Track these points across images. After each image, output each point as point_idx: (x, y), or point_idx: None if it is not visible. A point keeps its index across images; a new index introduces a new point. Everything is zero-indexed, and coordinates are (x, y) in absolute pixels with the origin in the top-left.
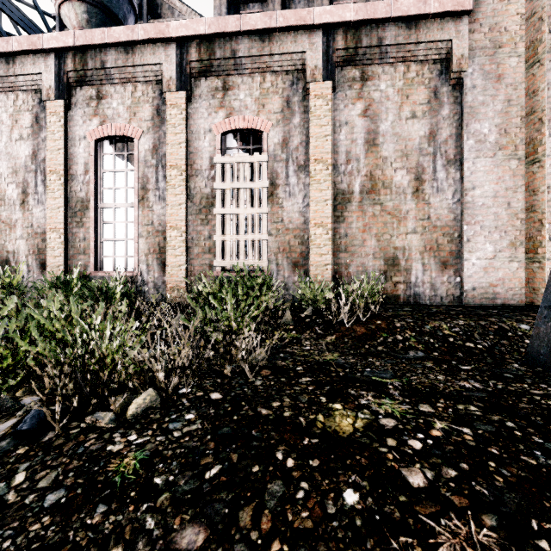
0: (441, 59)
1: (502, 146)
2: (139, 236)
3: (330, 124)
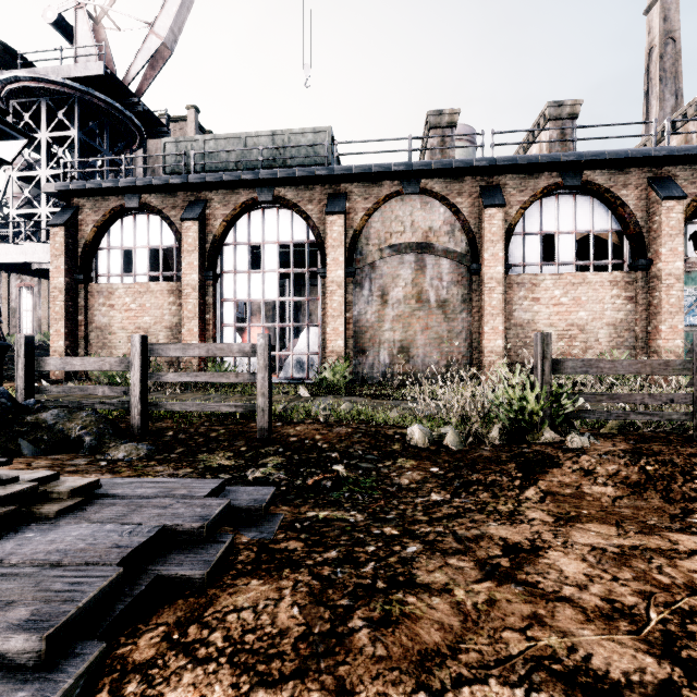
0: None
1: None
2: (34, 321)
3: None
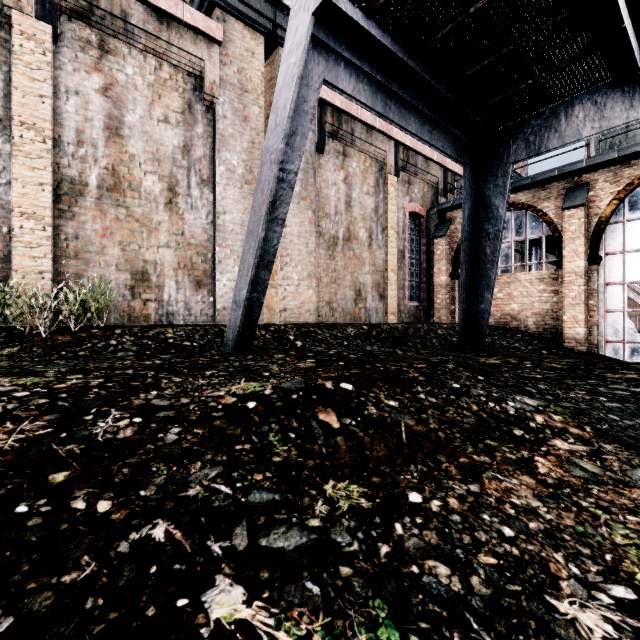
0: (195, 75)
1: (248, 181)
2: None
3: (49, 82)
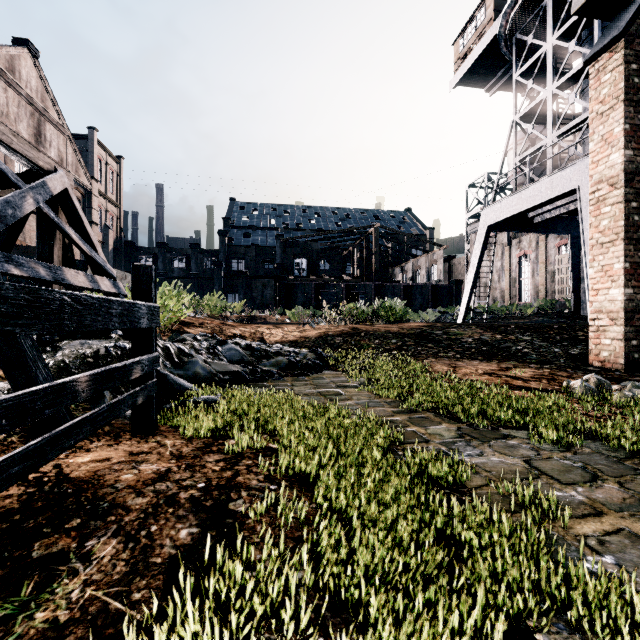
0: None
1: None
2: (531, 289)
3: None
